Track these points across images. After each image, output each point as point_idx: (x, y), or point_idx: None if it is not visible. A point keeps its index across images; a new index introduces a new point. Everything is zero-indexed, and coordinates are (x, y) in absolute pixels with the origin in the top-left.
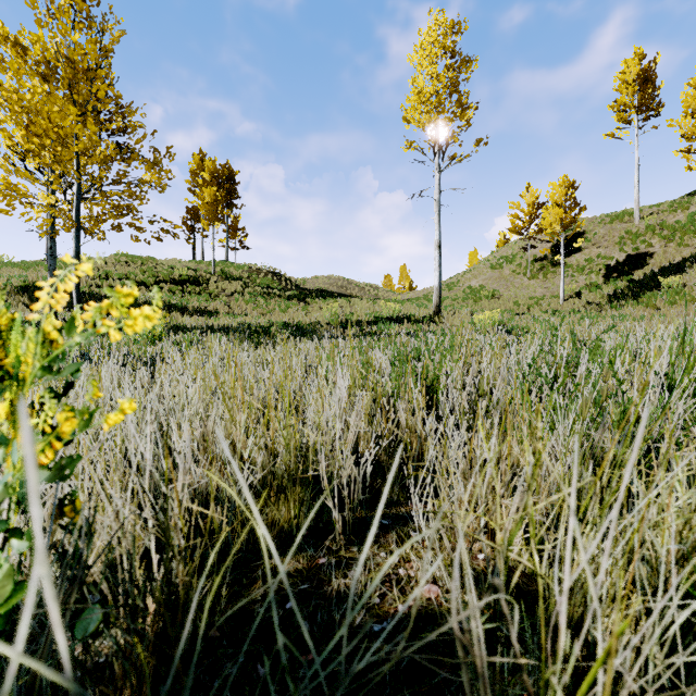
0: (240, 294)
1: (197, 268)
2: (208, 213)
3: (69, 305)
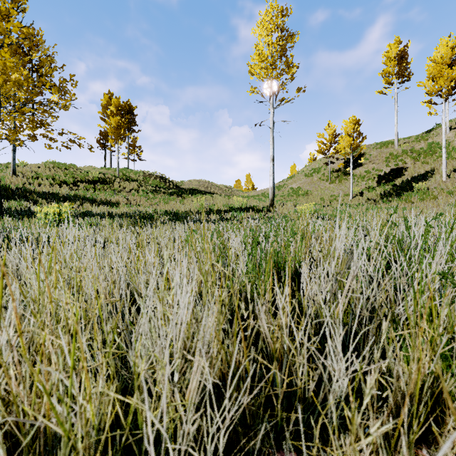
0: (136, 191)
1: (106, 172)
2: (114, 134)
3: (4, 197)
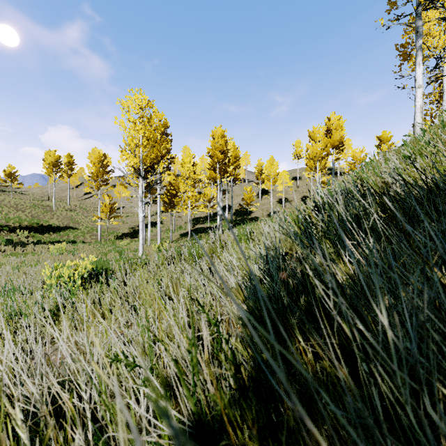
0: None
1: None
2: None
3: None
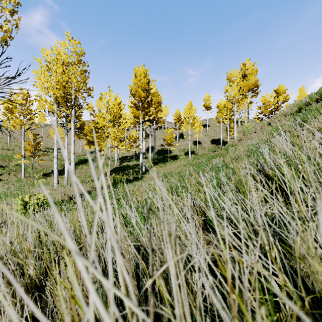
0: None
1: None
2: None
3: None
